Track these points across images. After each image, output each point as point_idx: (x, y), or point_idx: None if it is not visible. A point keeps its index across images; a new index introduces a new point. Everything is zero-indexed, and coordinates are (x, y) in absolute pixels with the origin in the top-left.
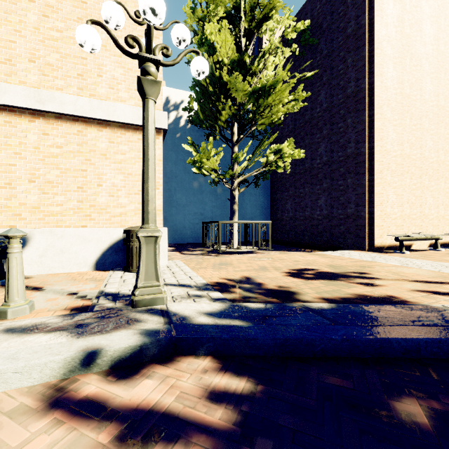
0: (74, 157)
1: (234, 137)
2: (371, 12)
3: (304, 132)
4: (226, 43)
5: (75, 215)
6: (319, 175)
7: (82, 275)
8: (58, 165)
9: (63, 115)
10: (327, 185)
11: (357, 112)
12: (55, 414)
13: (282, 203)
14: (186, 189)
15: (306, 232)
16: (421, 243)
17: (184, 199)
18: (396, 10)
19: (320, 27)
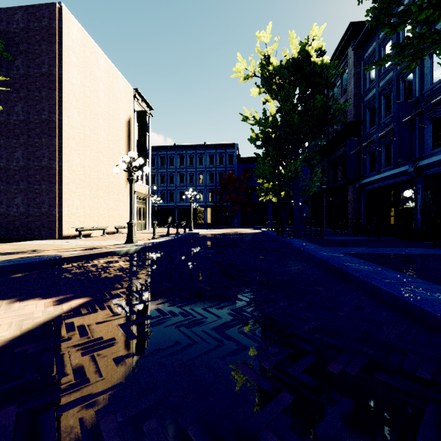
0: None
1: None
2: (61, 69)
3: None
4: None
5: None
6: (16, 176)
7: None
8: None
9: None
10: (24, 187)
11: (50, 136)
12: None
13: None
14: None
15: (2, 228)
16: (98, 232)
17: None
18: (80, 76)
19: (18, 46)
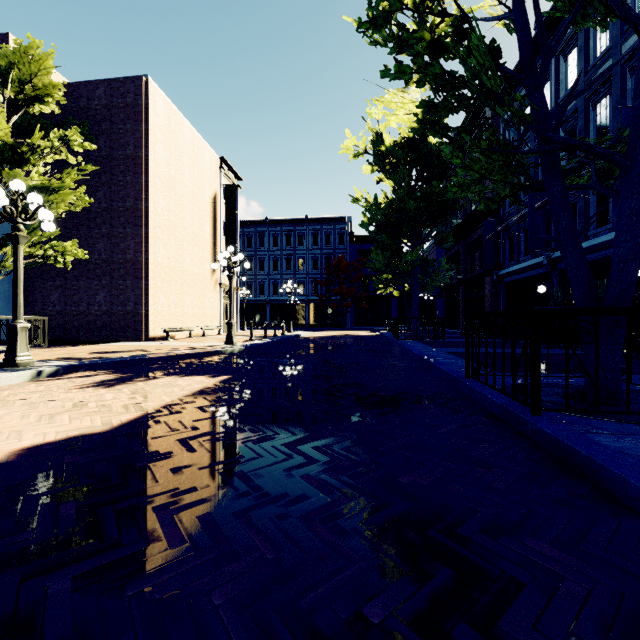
0: None
1: None
2: (147, 150)
3: (79, 221)
4: None
5: None
6: (98, 270)
7: None
8: None
9: None
10: (107, 282)
11: (136, 226)
12: (50, 380)
13: (44, 293)
14: None
15: (82, 328)
16: (183, 334)
17: None
18: (165, 155)
19: (100, 125)
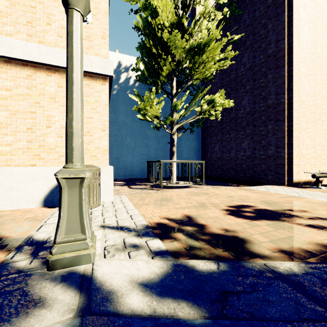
0: (23, 100)
1: (173, 91)
2: None
3: (230, 89)
4: (166, 8)
5: (24, 155)
6: (243, 122)
7: (27, 212)
8: (7, 107)
9: (12, 59)
10: (250, 131)
11: (277, 69)
12: None
13: (211, 146)
14: (135, 135)
15: (232, 170)
16: None
17: (133, 143)
18: None
19: (244, 1)
